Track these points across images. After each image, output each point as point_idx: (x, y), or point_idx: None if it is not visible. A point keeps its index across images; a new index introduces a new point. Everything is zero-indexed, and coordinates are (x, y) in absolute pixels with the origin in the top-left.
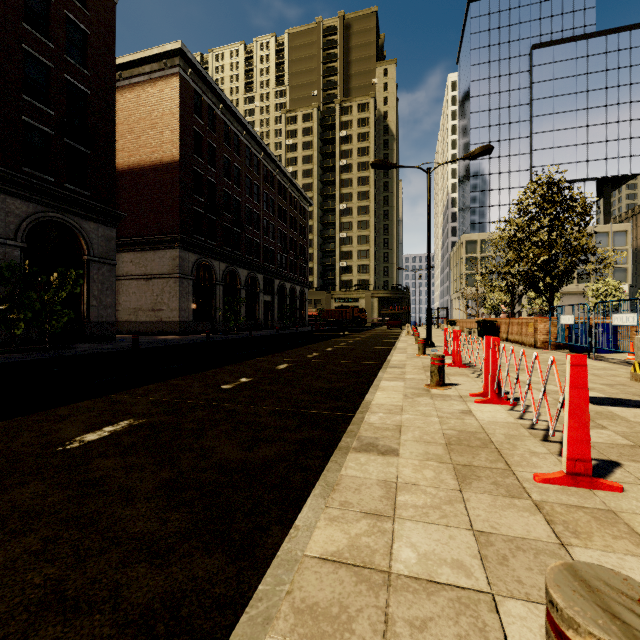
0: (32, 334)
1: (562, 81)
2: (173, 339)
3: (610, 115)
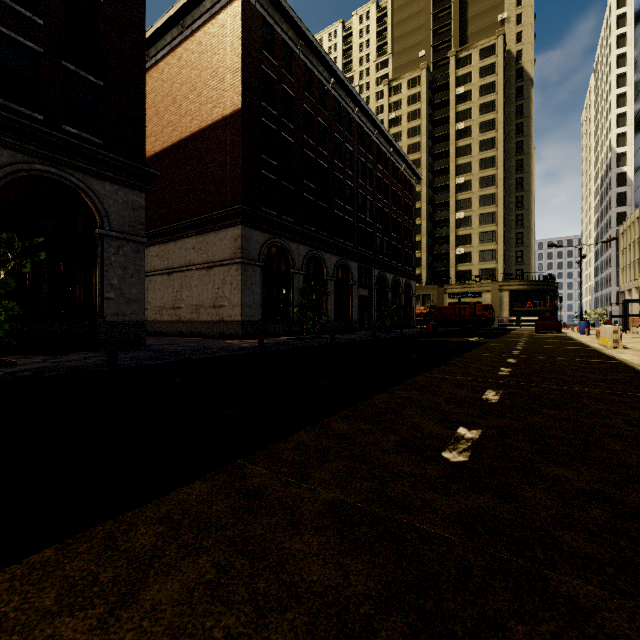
0: (10, 338)
1: None
2: (218, 346)
3: None
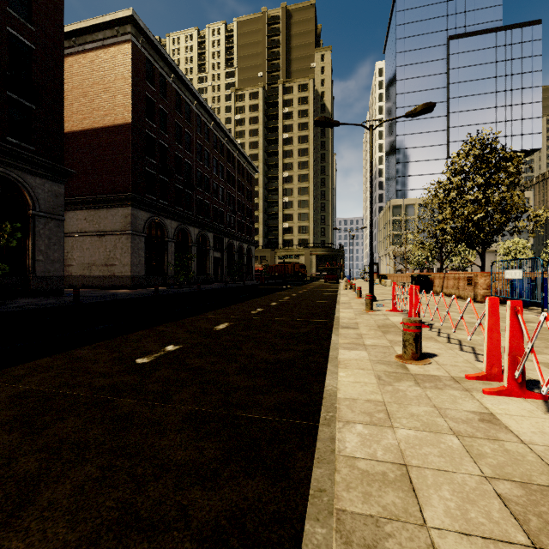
0: None
1: (474, 68)
2: (122, 293)
3: (515, 98)
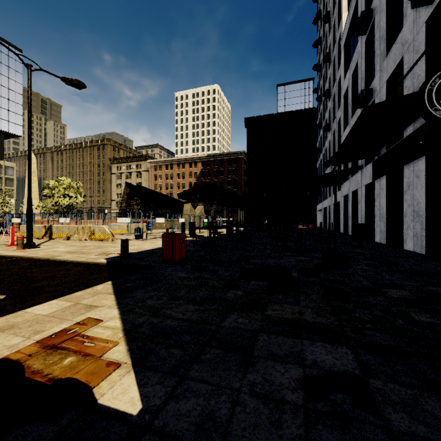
0: None
1: None
2: None
3: (4, 92)
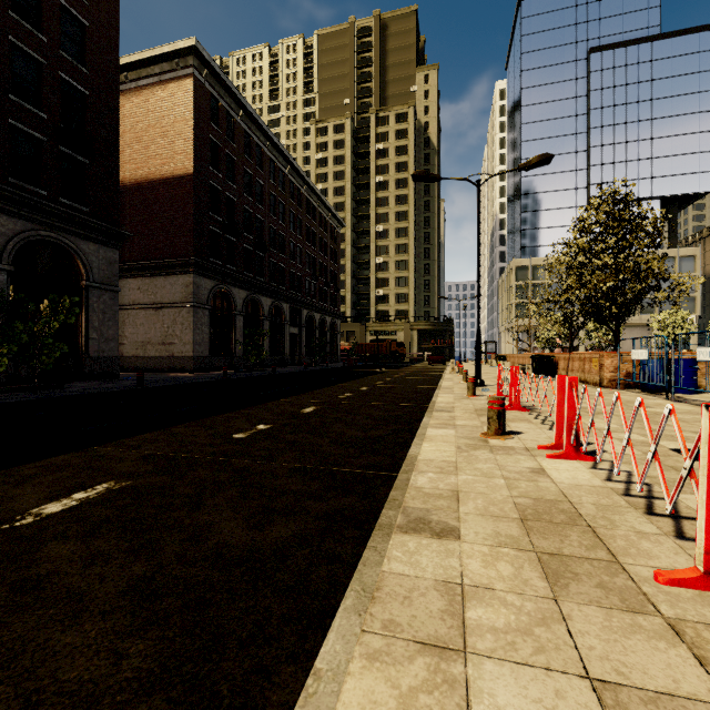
0: (20, 371)
1: (623, 89)
2: (185, 377)
3: (676, 127)
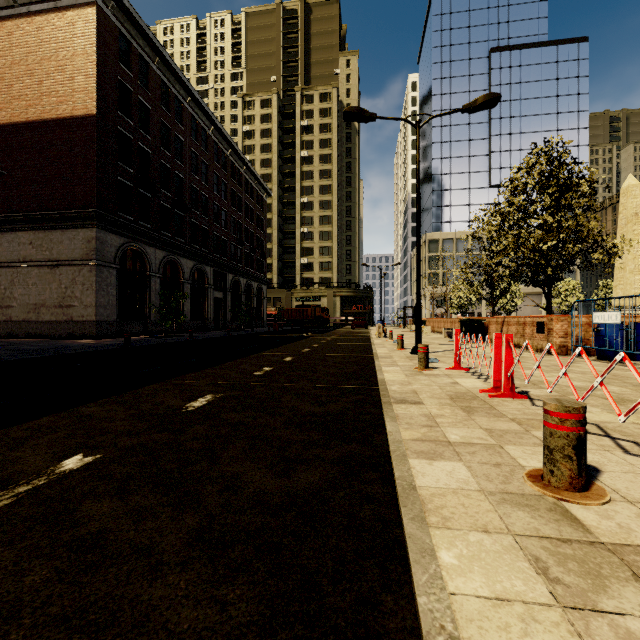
0: None
1: (518, 86)
2: (78, 344)
3: (561, 122)
